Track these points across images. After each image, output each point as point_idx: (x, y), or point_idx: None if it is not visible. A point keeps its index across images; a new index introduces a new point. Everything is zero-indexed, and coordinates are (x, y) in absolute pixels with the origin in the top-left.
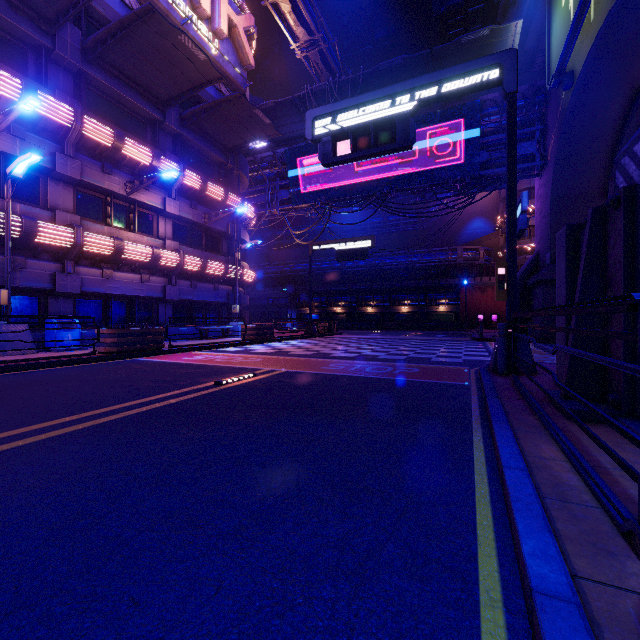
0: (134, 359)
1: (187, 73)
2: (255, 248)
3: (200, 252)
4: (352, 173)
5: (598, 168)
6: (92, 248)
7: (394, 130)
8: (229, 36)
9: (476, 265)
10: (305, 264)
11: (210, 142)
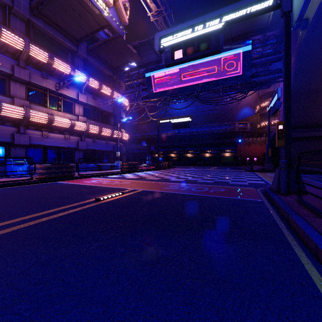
0: (56, 182)
1: (89, 22)
2: (130, 123)
3: (98, 123)
4: (180, 81)
5: (319, 75)
6: (35, 119)
7: (210, 41)
8: (114, 6)
9: (245, 132)
10: (155, 131)
11: (104, 64)
